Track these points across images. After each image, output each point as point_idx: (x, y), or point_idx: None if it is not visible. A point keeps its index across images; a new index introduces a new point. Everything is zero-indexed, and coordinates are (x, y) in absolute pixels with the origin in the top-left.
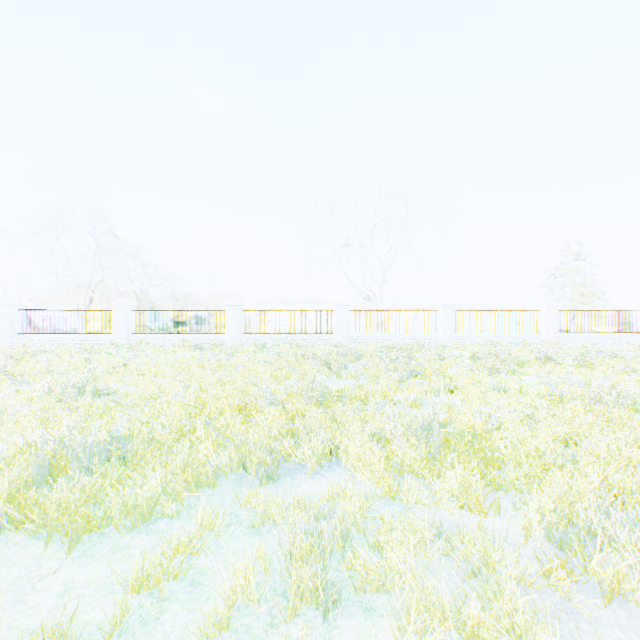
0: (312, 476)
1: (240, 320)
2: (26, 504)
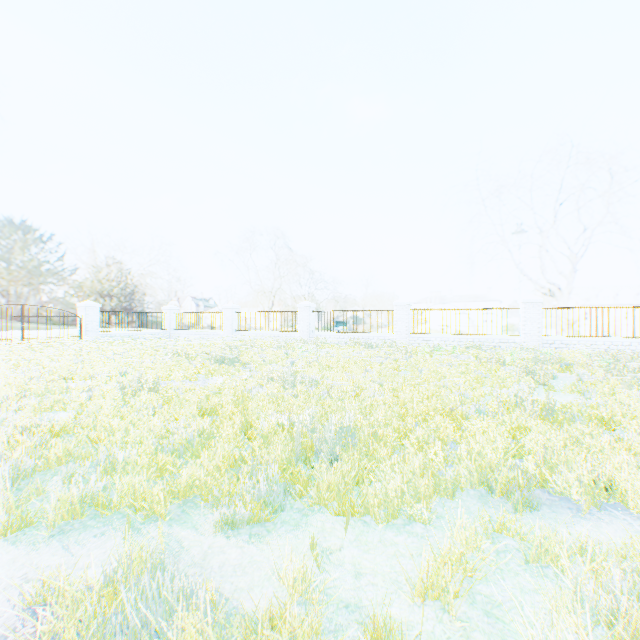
0: (581, 515)
1: (408, 320)
2: (299, 477)
